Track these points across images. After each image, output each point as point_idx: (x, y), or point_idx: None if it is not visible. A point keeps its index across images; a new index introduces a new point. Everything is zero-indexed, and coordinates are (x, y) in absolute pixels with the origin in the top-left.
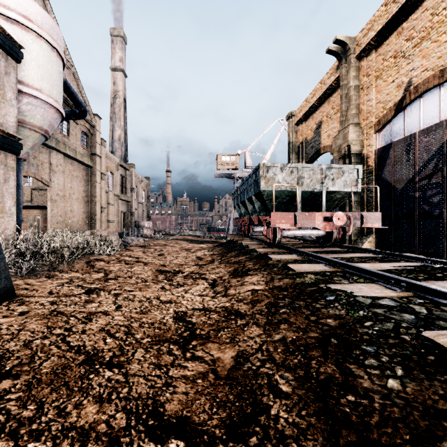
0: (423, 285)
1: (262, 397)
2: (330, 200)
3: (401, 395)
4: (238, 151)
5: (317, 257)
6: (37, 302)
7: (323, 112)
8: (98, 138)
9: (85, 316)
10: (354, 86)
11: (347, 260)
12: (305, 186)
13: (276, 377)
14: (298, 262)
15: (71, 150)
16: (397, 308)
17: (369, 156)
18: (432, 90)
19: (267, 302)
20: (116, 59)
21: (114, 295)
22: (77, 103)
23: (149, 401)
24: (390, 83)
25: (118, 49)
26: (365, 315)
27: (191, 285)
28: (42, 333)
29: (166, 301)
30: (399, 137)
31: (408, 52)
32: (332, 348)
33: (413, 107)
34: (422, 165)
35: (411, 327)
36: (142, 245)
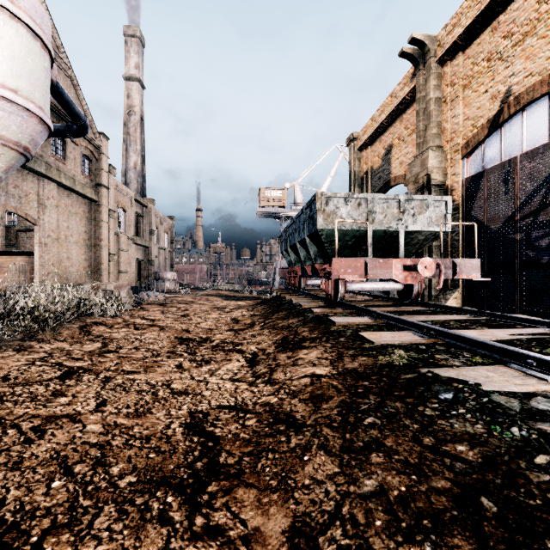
0: None
1: None
2: (409, 243)
3: None
4: (286, 184)
5: (400, 321)
6: None
7: (393, 134)
8: (105, 164)
9: (37, 425)
10: (435, 99)
11: (442, 325)
12: (377, 224)
13: None
14: (373, 328)
15: (68, 178)
16: None
17: (454, 187)
18: (539, 101)
19: (340, 402)
20: (130, 65)
21: (103, 381)
22: (73, 115)
23: None
24: (482, 93)
25: (133, 52)
26: (526, 437)
27: (221, 362)
28: None
29: (180, 390)
30: (494, 163)
31: (507, 52)
32: (493, 529)
33: (513, 123)
34: (526, 199)
35: None
36: (161, 303)
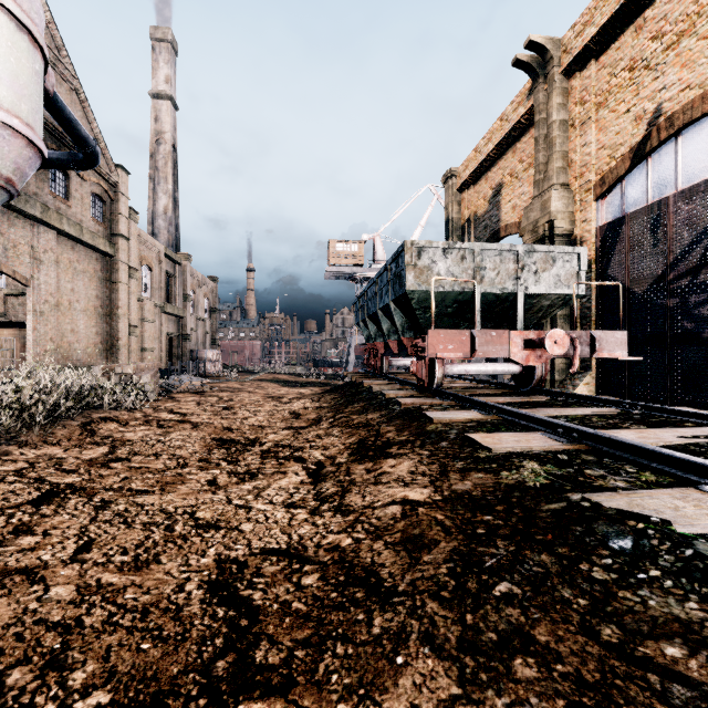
0: None
1: None
2: (529, 311)
3: None
4: (363, 235)
5: (523, 417)
6: None
7: (504, 169)
8: (124, 207)
9: None
10: (559, 122)
11: (581, 423)
12: (487, 284)
13: None
14: (487, 427)
15: (72, 225)
16: None
17: (584, 238)
18: (699, 122)
19: (451, 552)
20: (159, 78)
21: (96, 508)
22: (78, 139)
23: None
24: (623, 114)
25: (163, 62)
26: None
27: (272, 475)
28: None
29: (208, 522)
30: (639, 206)
31: (656, 58)
32: None
33: (664, 153)
34: (681, 253)
35: None
36: (198, 390)
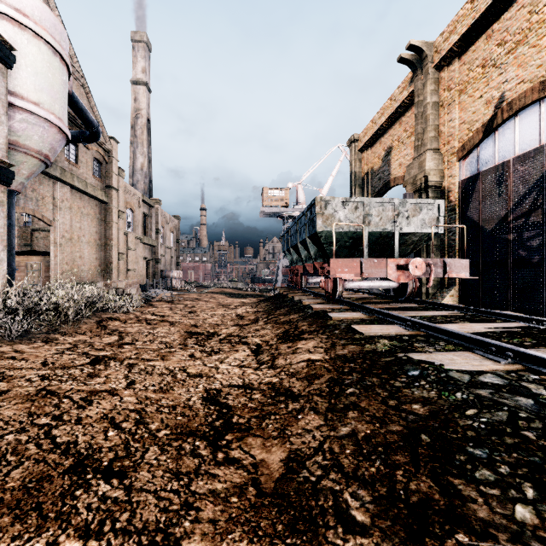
0: (537, 355)
1: (326, 530)
2: (403, 244)
3: (541, 535)
4: (288, 184)
5: (390, 316)
6: (23, 377)
7: (393, 136)
8: (115, 167)
9: (84, 396)
10: (432, 103)
11: (428, 320)
12: (373, 226)
13: (346, 496)
14: (366, 322)
15: (80, 181)
16: (507, 388)
17: (450, 189)
18: (530, 107)
19: (329, 378)
20: (137, 69)
21: (128, 367)
22: (87, 122)
23: (159, 535)
24: (477, 99)
25: (140, 57)
26: (465, 399)
27: (229, 352)
28: (20, 423)
29: (195, 374)
30: (489, 166)
31: (500, 59)
32: (423, 451)
33: (506, 128)
34: (518, 201)
35: (533, 419)
36: (169, 300)
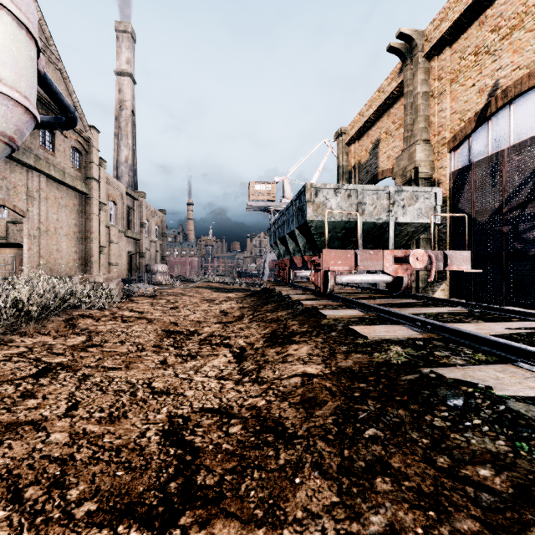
0: None
1: None
2: (398, 235)
3: None
4: (275, 178)
5: (392, 314)
6: None
7: (381, 128)
8: (96, 157)
9: None
10: (422, 93)
11: (435, 319)
12: (367, 216)
13: None
14: (365, 321)
15: (57, 171)
16: None
17: (441, 181)
18: (526, 94)
19: (335, 409)
20: (122, 60)
21: (79, 380)
22: (62, 107)
23: None
24: (470, 87)
25: (124, 48)
26: None
27: (207, 357)
28: None
29: (161, 390)
30: (482, 157)
31: (494, 46)
32: None
33: (501, 116)
34: (513, 191)
35: None
36: (151, 295)
